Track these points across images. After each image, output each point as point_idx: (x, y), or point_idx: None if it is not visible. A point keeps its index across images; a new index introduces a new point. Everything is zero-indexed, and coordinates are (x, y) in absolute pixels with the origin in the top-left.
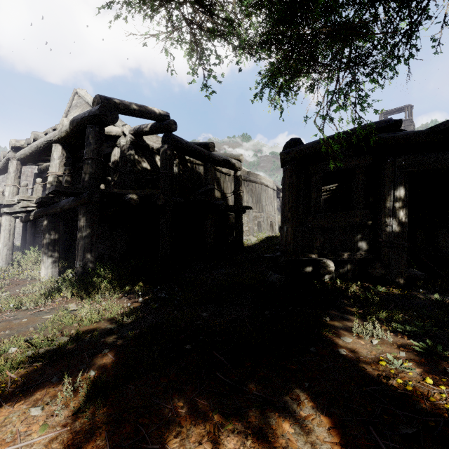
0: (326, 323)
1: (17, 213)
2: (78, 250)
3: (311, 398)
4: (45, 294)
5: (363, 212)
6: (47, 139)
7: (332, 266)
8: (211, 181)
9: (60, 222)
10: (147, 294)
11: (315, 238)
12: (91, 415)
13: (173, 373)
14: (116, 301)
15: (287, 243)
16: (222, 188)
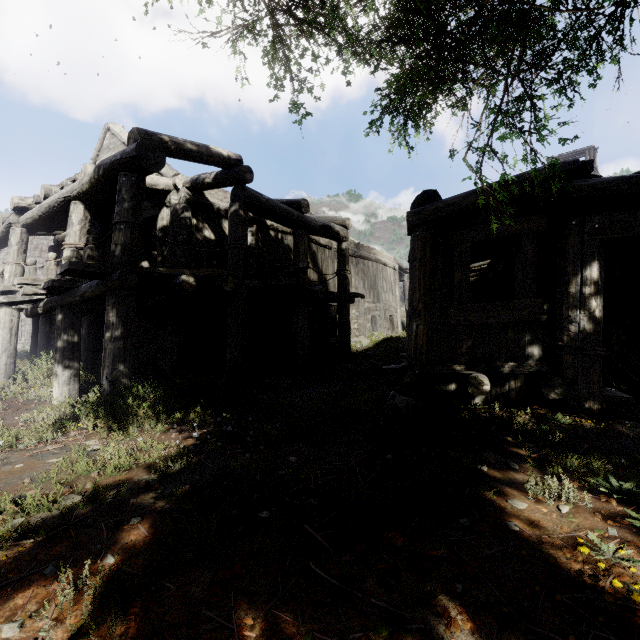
0: (482, 475)
1: (20, 304)
2: (104, 359)
3: (469, 614)
4: (56, 424)
5: (533, 302)
6: (63, 196)
7: (487, 384)
8: (304, 256)
9: (85, 316)
10: (207, 425)
11: (460, 341)
12: (99, 639)
13: (239, 562)
14: (159, 436)
15: (417, 348)
16: (319, 267)
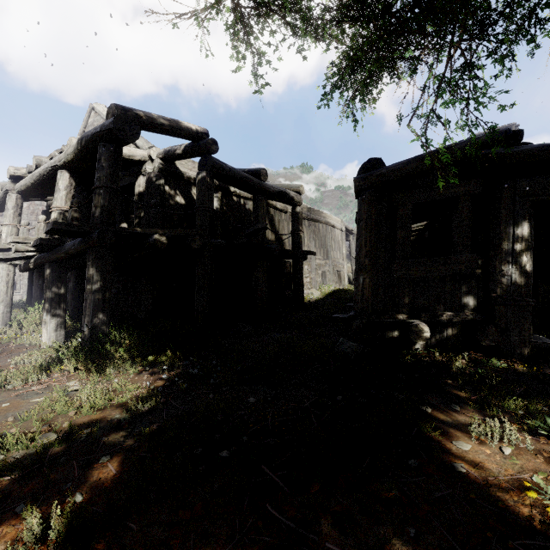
0: (427, 416)
1: (14, 260)
2: (85, 308)
3: None
4: (41, 366)
5: (468, 258)
6: (51, 165)
7: (427, 332)
8: (262, 218)
9: (72, 271)
10: (176, 367)
11: (402, 293)
12: None
13: (200, 503)
14: (133, 377)
15: (363, 299)
16: (276, 228)
